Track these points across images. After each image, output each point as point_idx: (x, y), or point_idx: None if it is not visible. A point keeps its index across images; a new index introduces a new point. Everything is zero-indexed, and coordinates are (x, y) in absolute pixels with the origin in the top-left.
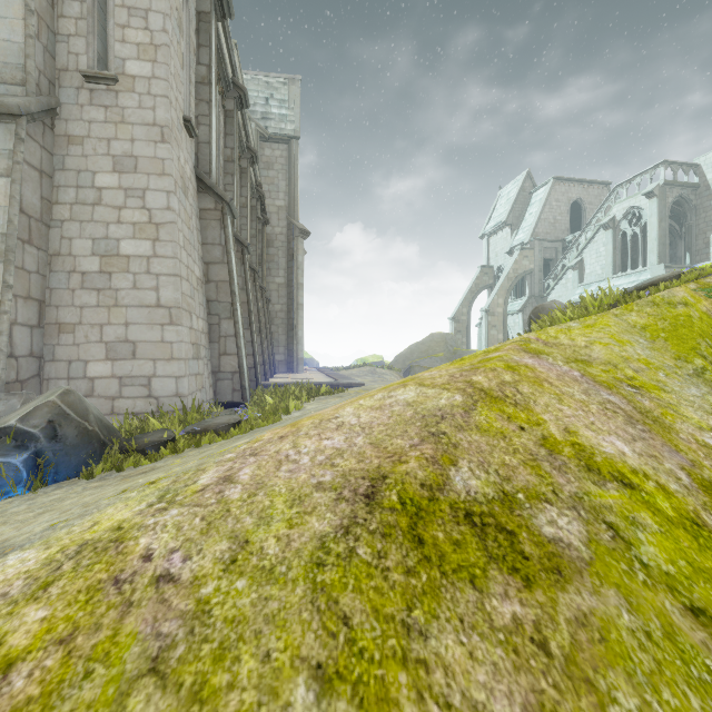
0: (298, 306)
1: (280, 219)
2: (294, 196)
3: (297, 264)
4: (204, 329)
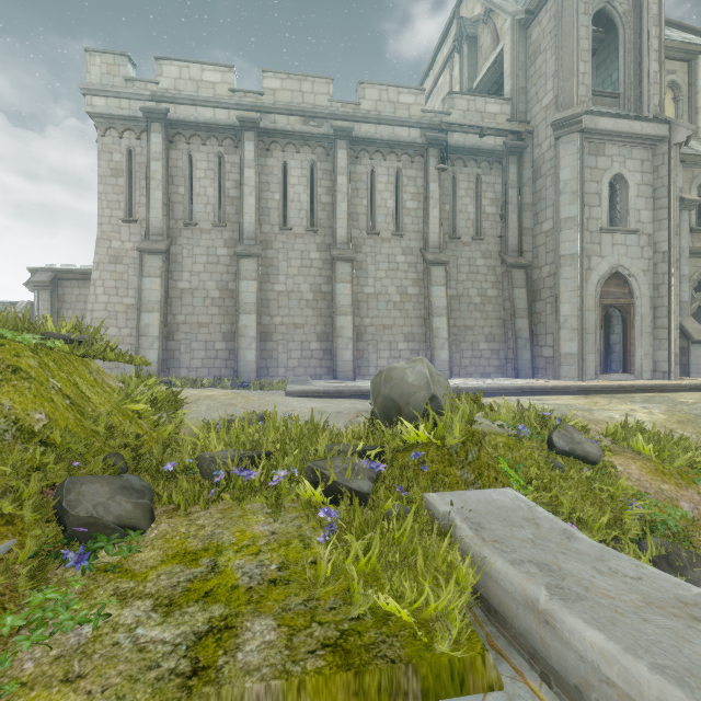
0: (560, 261)
1: (548, 125)
2: (560, 69)
3: (559, 186)
4: (134, 334)
